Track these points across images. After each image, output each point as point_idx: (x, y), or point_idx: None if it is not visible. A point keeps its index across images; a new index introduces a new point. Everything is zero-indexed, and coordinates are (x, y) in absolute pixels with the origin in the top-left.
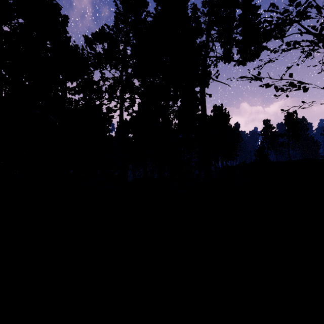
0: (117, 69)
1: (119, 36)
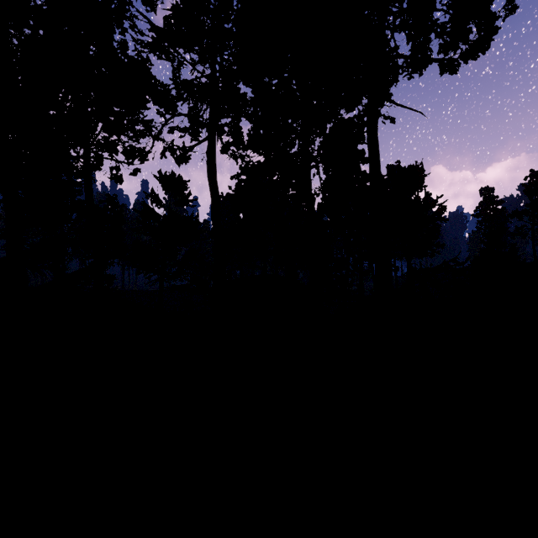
0: (204, 58)
1: None
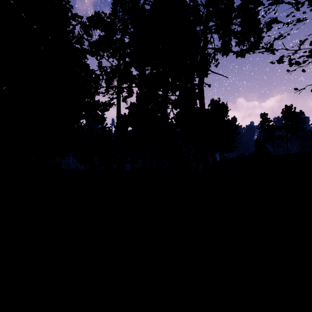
0: (114, 57)
1: (117, 24)
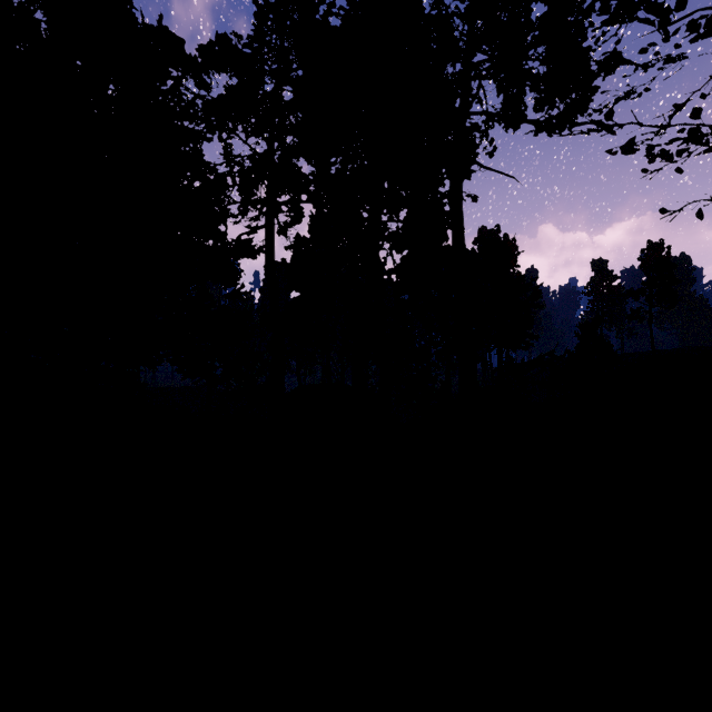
0: (261, 135)
1: (266, 60)
